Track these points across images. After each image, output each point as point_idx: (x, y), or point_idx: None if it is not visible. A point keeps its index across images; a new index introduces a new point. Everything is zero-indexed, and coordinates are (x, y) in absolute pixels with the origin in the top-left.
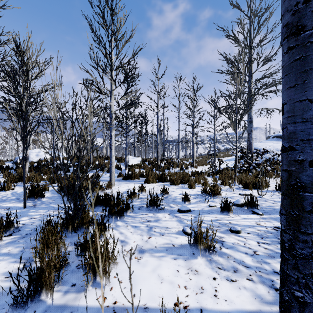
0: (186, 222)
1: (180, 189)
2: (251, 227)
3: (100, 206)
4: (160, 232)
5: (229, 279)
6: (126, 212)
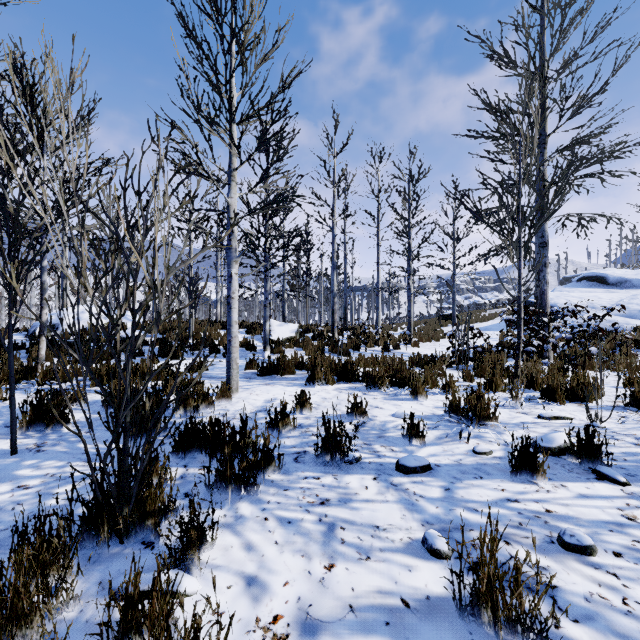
0: (426, 508)
1: (391, 401)
2: (616, 530)
3: (199, 450)
4: (359, 543)
5: None
6: (265, 471)
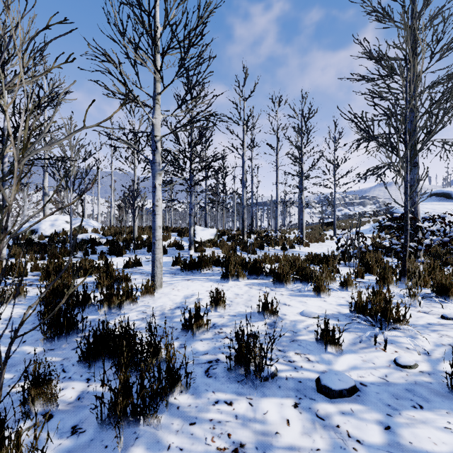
0: None
1: (297, 297)
2: None
3: (108, 358)
4: None
5: None
6: (171, 393)
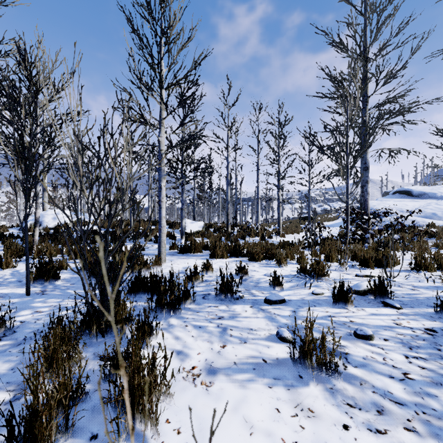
0: (281, 320)
1: (264, 267)
2: (388, 329)
3: (143, 293)
4: (240, 336)
5: (373, 427)
6: (185, 303)
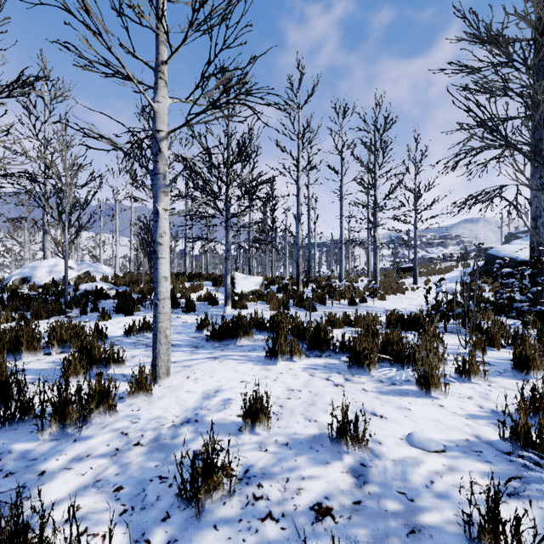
0: None
1: (391, 398)
2: None
3: None
4: None
5: None
6: None
